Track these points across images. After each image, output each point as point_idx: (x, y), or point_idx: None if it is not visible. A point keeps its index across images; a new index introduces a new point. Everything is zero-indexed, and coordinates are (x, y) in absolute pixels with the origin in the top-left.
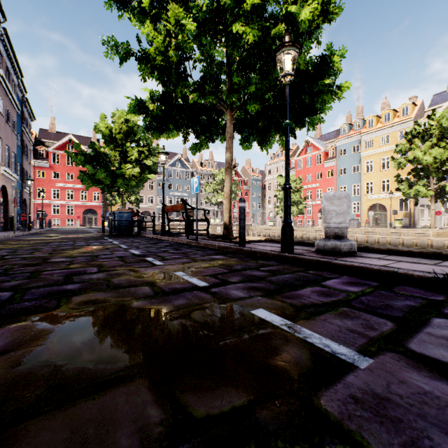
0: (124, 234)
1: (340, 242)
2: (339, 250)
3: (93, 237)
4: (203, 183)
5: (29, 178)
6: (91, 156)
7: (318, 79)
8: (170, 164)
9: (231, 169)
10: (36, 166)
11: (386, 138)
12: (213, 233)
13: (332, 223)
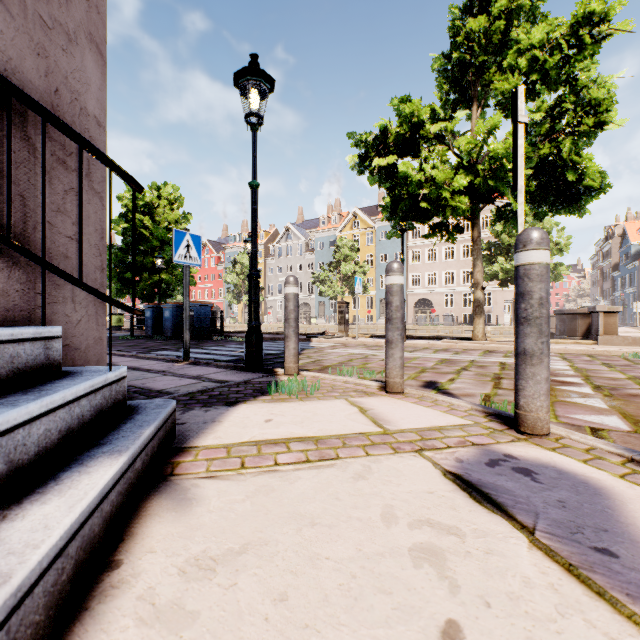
0: None
1: None
2: None
3: None
4: None
5: None
6: None
7: None
8: None
9: None
10: None
11: None
12: None
13: None
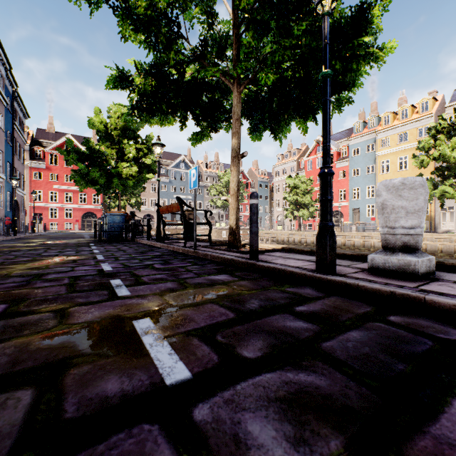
0: (118, 239)
1: (415, 258)
2: (413, 270)
3: (77, 243)
4: (208, 186)
5: (14, 177)
6: (85, 154)
7: (354, 37)
8: (173, 165)
9: (238, 159)
10: (32, 168)
11: (402, 137)
12: (219, 238)
13: (400, 227)
